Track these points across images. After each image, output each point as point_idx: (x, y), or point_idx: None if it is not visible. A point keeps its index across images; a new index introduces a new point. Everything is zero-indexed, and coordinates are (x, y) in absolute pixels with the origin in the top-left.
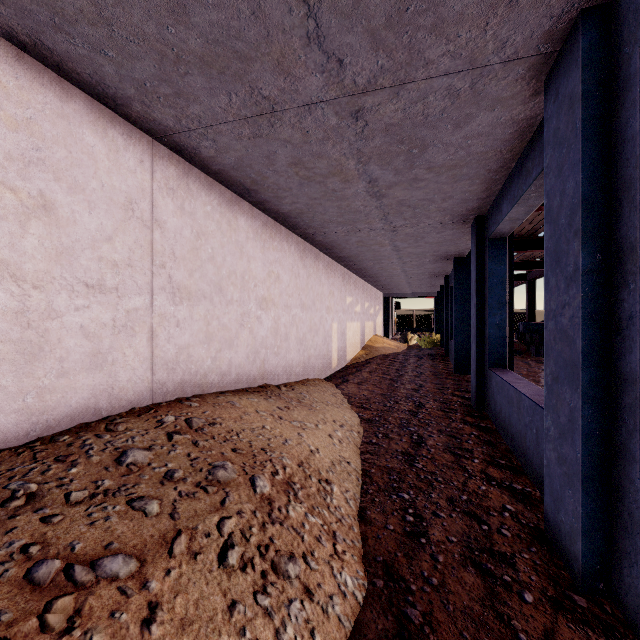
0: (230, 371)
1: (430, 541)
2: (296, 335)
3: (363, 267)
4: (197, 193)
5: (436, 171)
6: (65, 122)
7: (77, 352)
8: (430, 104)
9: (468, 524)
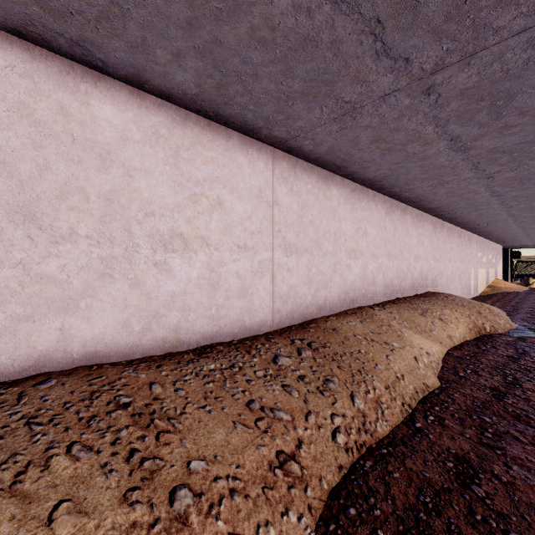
0: (442, 286)
1: None
2: (457, 275)
3: (491, 234)
4: (437, 226)
5: None
6: (423, 222)
7: (424, 275)
8: None
9: None
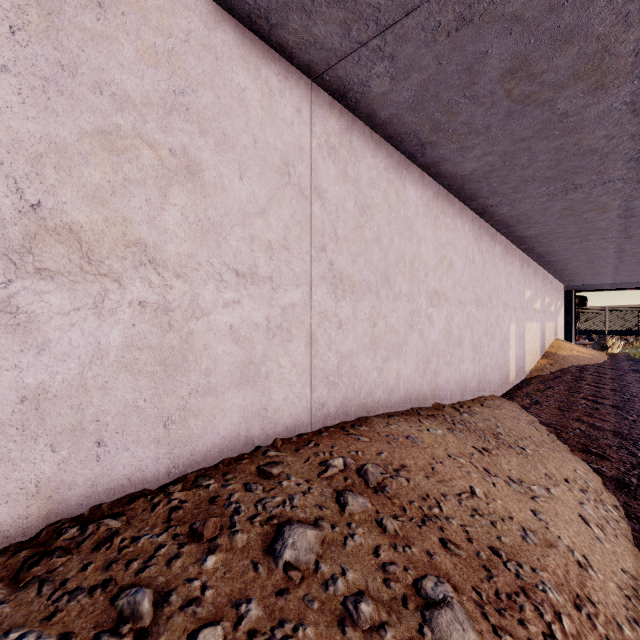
0: (398, 386)
1: None
2: (470, 339)
3: (552, 249)
4: (361, 154)
5: None
6: (212, 57)
7: (225, 362)
8: None
9: None
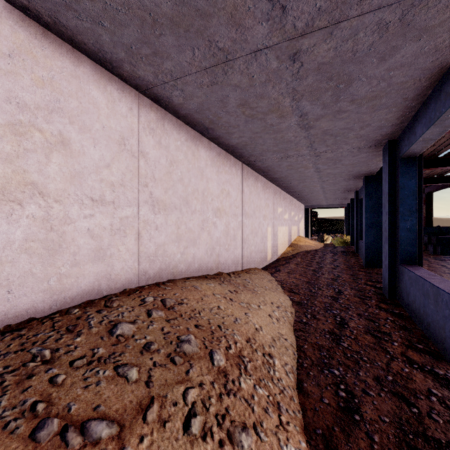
0: (194, 262)
1: (363, 419)
2: (241, 236)
3: (290, 185)
4: (170, 132)
5: (358, 103)
6: (77, 81)
7: (85, 248)
8: (359, 40)
9: (397, 405)
